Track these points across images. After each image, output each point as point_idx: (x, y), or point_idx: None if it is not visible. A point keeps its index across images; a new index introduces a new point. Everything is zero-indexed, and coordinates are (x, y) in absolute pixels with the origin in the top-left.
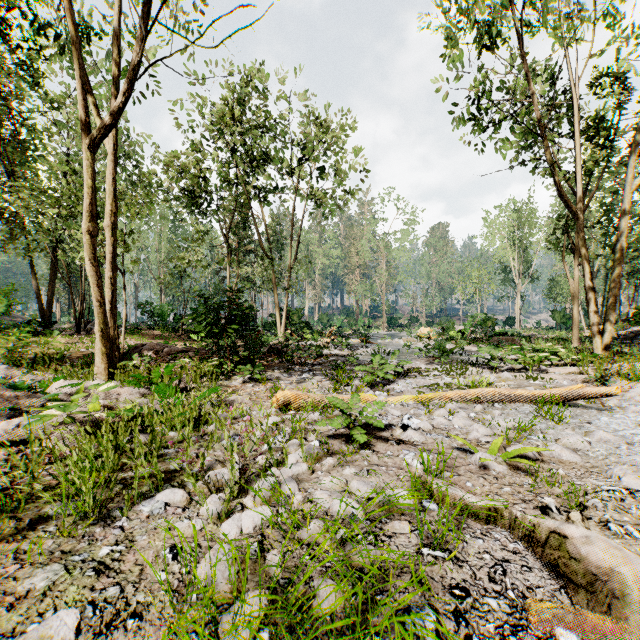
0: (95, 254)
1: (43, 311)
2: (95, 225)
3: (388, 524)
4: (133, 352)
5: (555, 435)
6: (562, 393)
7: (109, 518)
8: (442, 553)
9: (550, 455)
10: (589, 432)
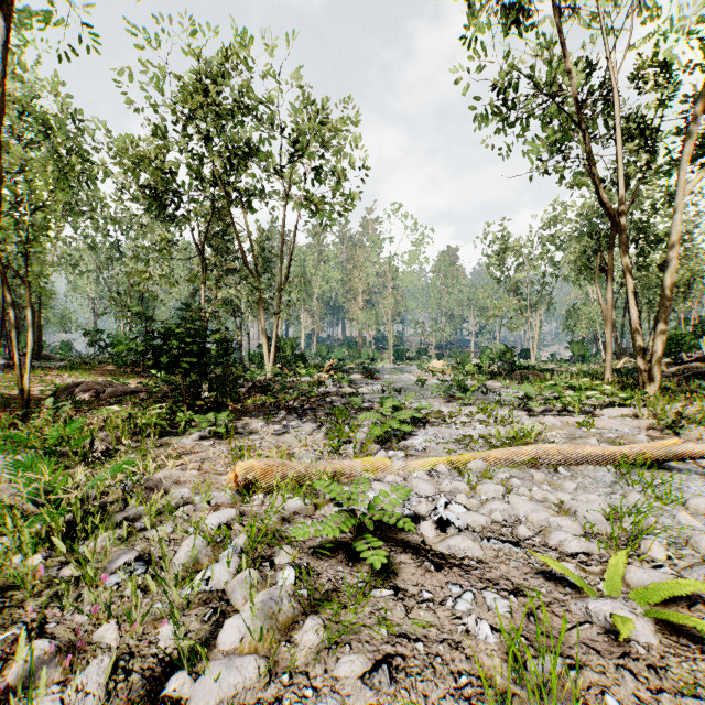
0: None
1: None
2: None
3: None
4: (62, 394)
5: (677, 530)
6: (648, 451)
7: None
8: None
9: None
10: None
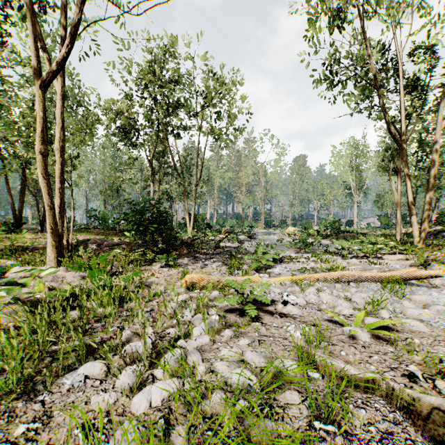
0: (46, 170)
1: (16, 215)
2: (46, 147)
3: (280, 395)
4: (81, 245)
5: (401, 308)
6: (400, 275)
7: (33, 392)
8: (333, 427)
9: (402, 325)
10: (427, 306)
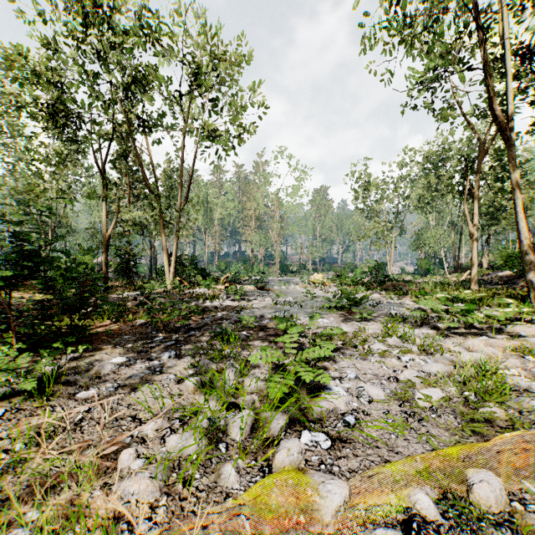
0: None
1: None
2: None
3: None
4: None
5: None
6: None
7: None
8: None
9: None
10: None
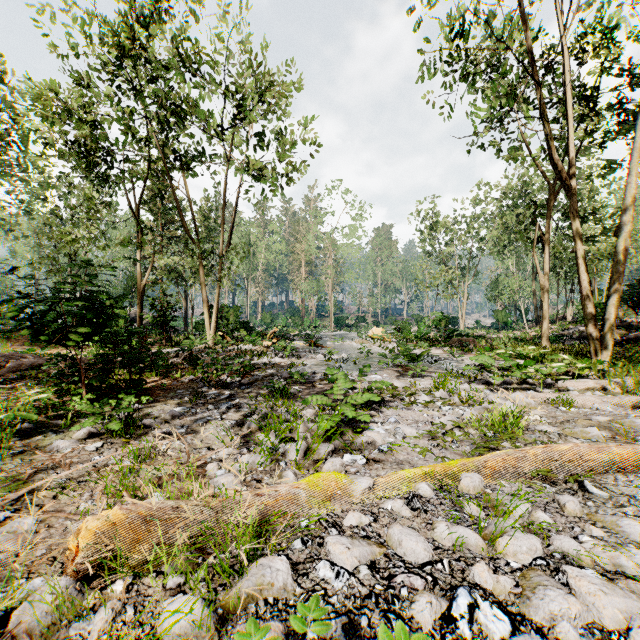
0: None
1: None
2: None
3: None
4: None
5: None
6: None
7: None
8: None
9: None
10: None
